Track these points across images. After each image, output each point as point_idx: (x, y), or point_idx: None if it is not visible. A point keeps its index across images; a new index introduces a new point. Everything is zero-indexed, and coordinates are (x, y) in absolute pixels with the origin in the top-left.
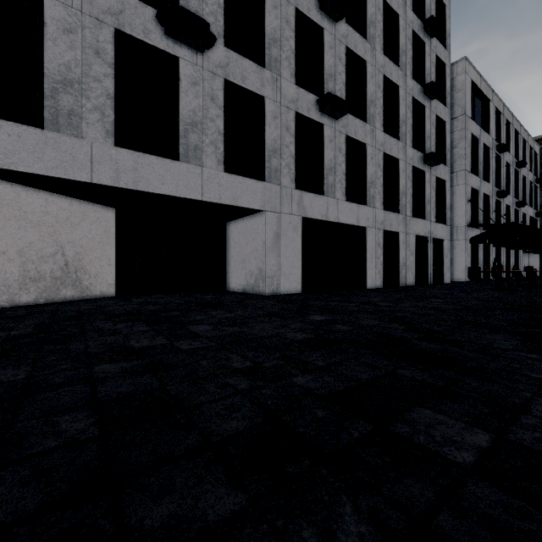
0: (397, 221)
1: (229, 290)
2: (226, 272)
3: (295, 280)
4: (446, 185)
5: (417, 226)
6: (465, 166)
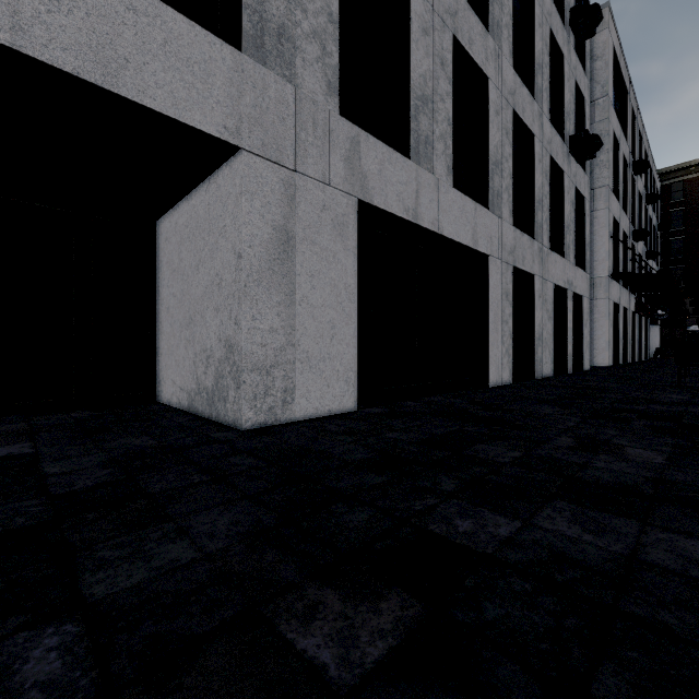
0: (532, 253)
1: (160, 402)
2: (156, 352)
3: (341, 376)
4: (586, 205)
5: (556, 268)
6: (608, 179)
